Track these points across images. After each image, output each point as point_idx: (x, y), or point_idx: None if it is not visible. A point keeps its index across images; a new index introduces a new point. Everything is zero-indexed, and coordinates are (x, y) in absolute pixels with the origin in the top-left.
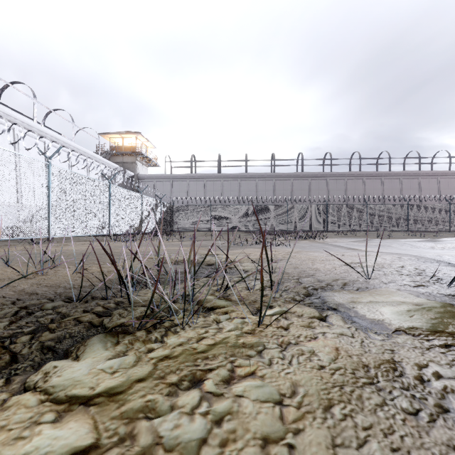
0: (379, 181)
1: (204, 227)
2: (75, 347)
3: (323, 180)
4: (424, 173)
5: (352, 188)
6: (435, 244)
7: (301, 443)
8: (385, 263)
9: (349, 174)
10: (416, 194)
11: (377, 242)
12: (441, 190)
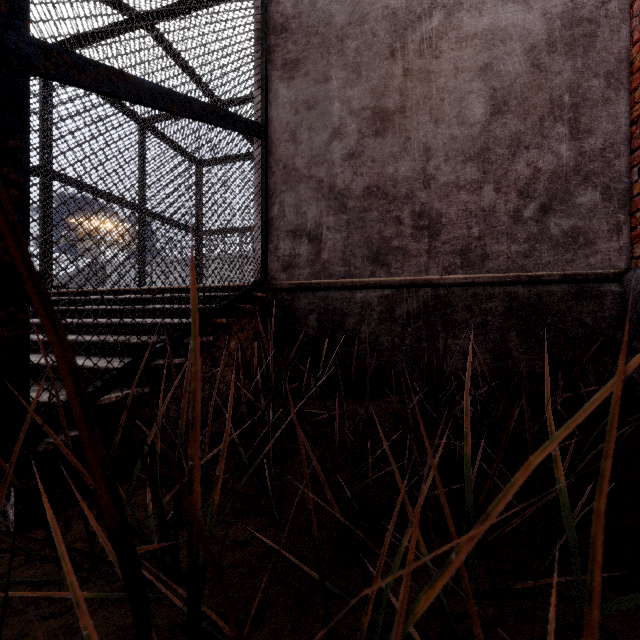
0: None
1: None
2: None
3: None
4: None
5: None
6: None
7: None
8: None
9: None
10: None
11: None
12: None
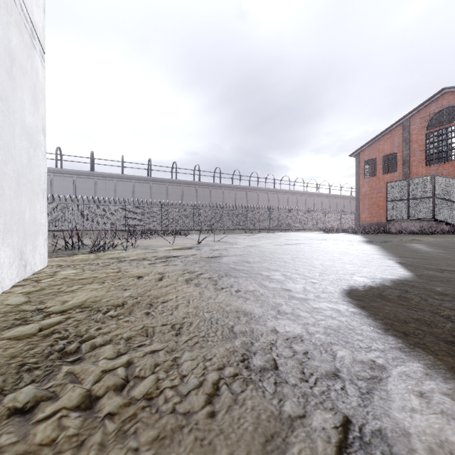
0: (234, 192)
1: (75, 227)
2: (75, 254)
3: (193, 187)
4: (260, 189)
5: (215, 196)
6: (248, 237)
7: (132, 254)
8: (195, 242)
9: (213, 184)
10: (256, 203)
11: (218, 236)
12: (270, 201)
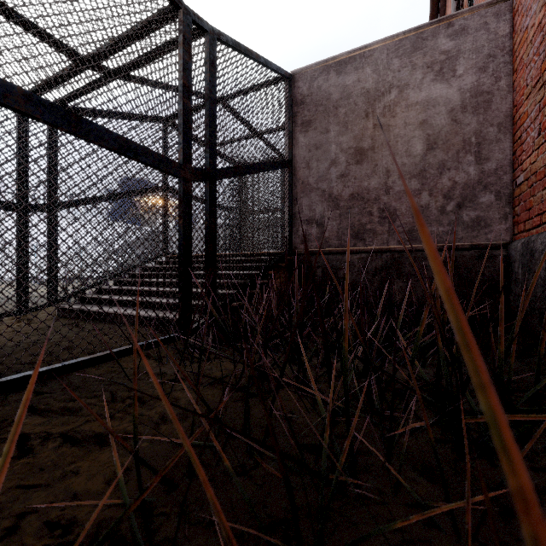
0: None
1: None
2: None
3: None
4: None
5: None
6: None
7: None
8: None
9: None
10: None
11: None
12: None
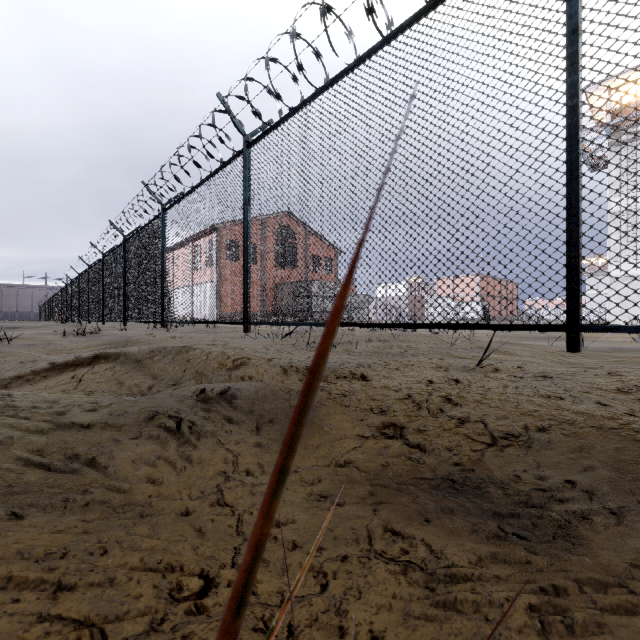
0: None
1: None
2: None
3: None
4: None
5: None
6: None
7: None
8: None
9: None
10: None
11: None
12: None
